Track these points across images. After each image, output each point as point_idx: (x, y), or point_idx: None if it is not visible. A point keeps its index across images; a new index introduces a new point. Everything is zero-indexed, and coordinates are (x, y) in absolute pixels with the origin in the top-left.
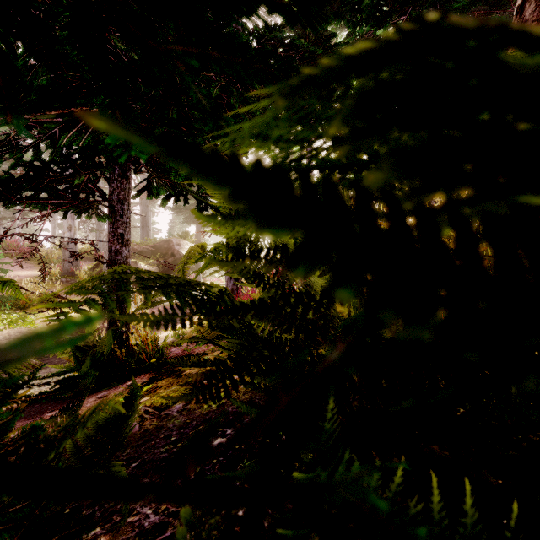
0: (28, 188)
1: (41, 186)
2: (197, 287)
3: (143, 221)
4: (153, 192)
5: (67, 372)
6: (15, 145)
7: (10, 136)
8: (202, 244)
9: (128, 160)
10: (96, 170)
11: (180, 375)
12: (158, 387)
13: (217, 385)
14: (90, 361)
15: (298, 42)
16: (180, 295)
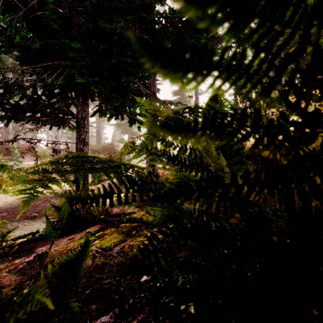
0: (28, 111)
1: (36, 109)
2: (130, 168)
3: (98, 132)
4: (102, 113)
5: (31, 235)
6: (21, 85)
7: (18, 79)
8: (133, 140)
9: (87, 93)
10: (68, 100)
11: (118, 227)
12: (104, 234)
13: (149, 257)
14: (51, 225)
15: (190, 19)
16: (117, 175)
